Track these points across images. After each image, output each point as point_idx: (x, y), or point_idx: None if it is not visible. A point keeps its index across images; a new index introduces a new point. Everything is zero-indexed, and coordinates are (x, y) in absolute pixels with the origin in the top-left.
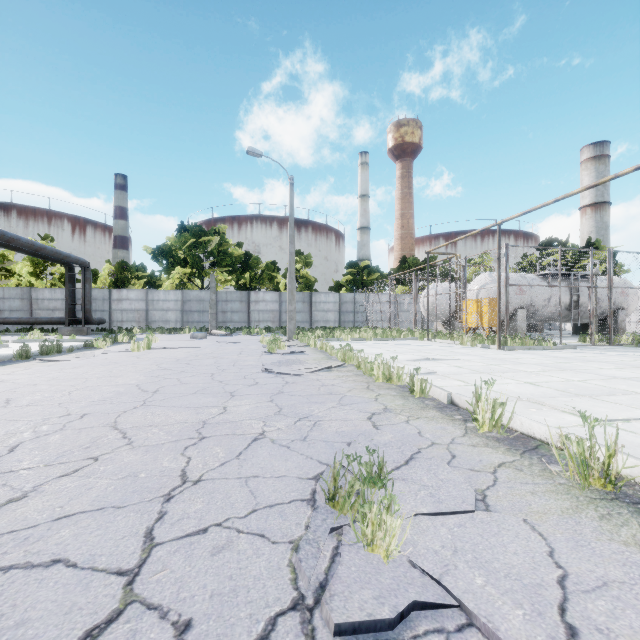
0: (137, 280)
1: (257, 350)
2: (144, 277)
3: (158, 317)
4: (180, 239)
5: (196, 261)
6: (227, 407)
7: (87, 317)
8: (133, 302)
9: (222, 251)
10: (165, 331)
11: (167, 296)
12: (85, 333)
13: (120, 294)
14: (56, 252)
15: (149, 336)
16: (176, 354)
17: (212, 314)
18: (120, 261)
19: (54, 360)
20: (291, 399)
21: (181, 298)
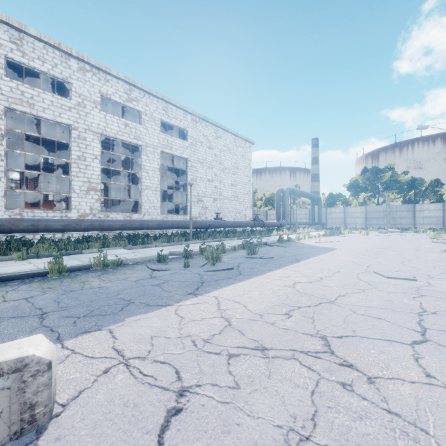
0: (337, 202)
1: (426, 238)
2: (341, 200)
3: (351, 221)
4: (364, 177)
5: (374, 188)
6: (421, 245)
7: (320, 222)
8: (337, 214)
9: (392, 180)
10: (357, 229)
11: (356, 210)
12: (319, 229)
13: (331, 210)
14: (312, 195)
15: (360, 230)
16: (383, 237)
17: (387, 220)
18: (329, 193)
19: (341, 236)
20: (444, 246)
21: (364, 211)
